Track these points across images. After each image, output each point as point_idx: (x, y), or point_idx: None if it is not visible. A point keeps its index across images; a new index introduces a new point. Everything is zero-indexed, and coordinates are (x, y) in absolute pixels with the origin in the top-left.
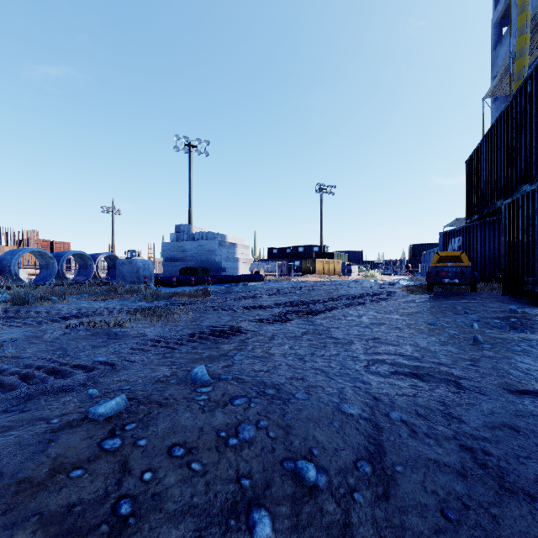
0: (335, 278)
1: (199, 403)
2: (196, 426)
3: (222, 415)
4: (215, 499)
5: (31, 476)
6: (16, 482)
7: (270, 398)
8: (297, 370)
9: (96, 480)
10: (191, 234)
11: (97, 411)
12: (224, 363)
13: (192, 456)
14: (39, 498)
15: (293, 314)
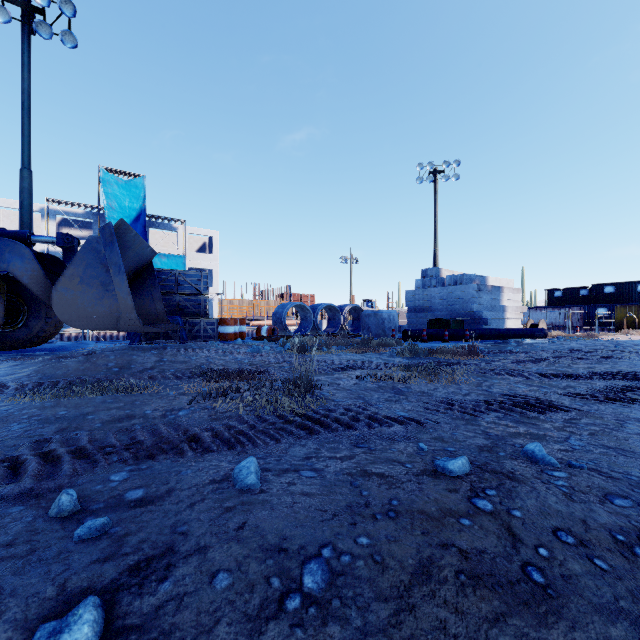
0: None
1: (560, 488)
2: (574, 516)
3: (605, 513)
4: None
5: (424, 510)
6: (415, 510)
7: None
8: None
9: (489, 535)
10: (440, 278)
11: (447, 467)
12: (558, 446)
13: (589, 550)
14: (444, 532)
15: (638, 393)
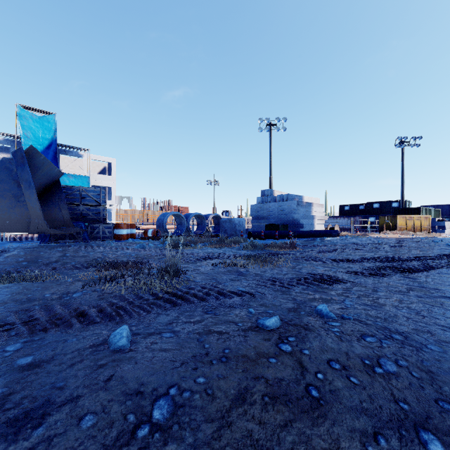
0: (423, 235)
1: (335, 333)
2: (341, 350)
3: (360, 347)
4: (381, 410)
5: (246, 354)
6: (240, 355)
7: (400, 343)
8: (418, 323)
9: (287, 368)
10: (273, 196)
11: (265, 324)
12: (338, 305)
13: (348, 372)
14: (258, 368)
15: (388, 270)
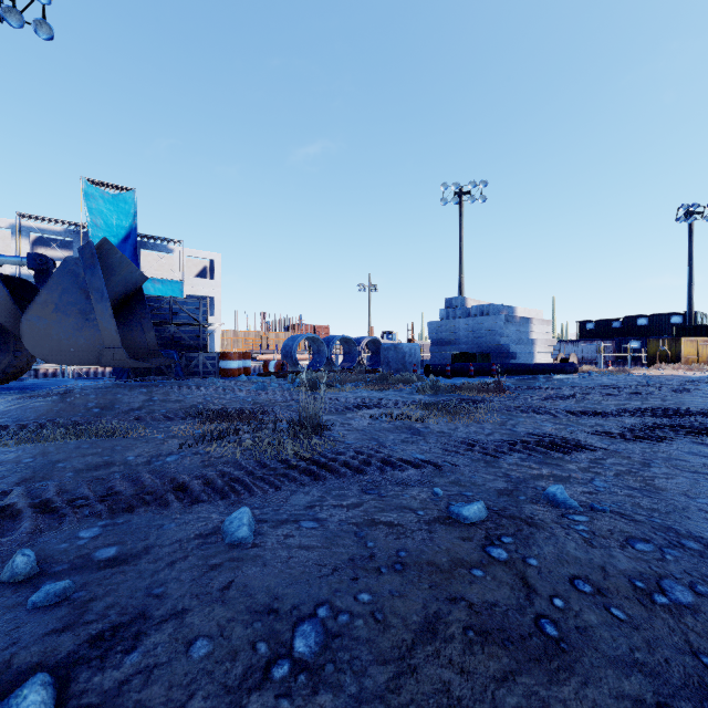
0: None
1: (580, 533)
2: (593, 562)
3: (625, 558)
4: (668, 666)
5: (434, 561)
6: (424, 562)
7: (696, 555)
8: None
9: (501, 586)
10: (465, 308)
11: (461, 513)
12: (582, 488)
13: (607, 599)
14: (454, 584)
15: (667, 430)
